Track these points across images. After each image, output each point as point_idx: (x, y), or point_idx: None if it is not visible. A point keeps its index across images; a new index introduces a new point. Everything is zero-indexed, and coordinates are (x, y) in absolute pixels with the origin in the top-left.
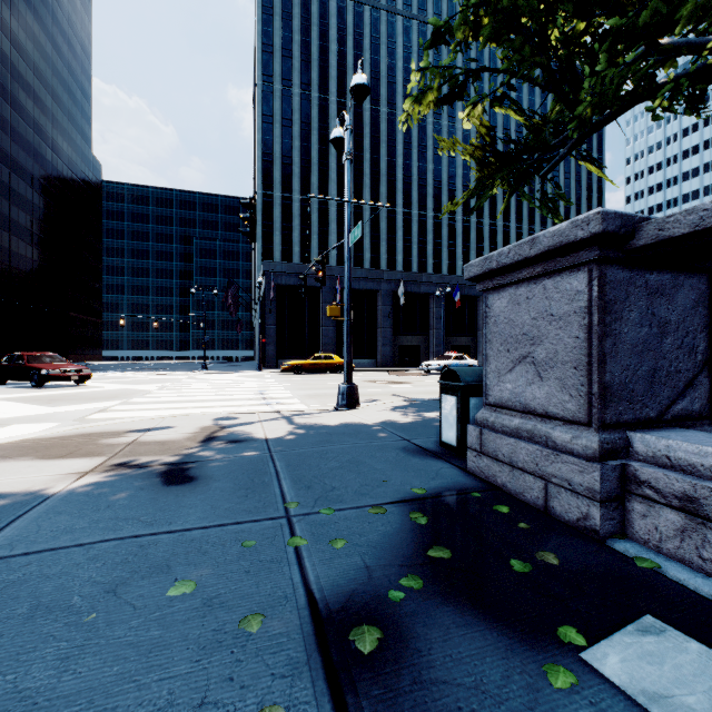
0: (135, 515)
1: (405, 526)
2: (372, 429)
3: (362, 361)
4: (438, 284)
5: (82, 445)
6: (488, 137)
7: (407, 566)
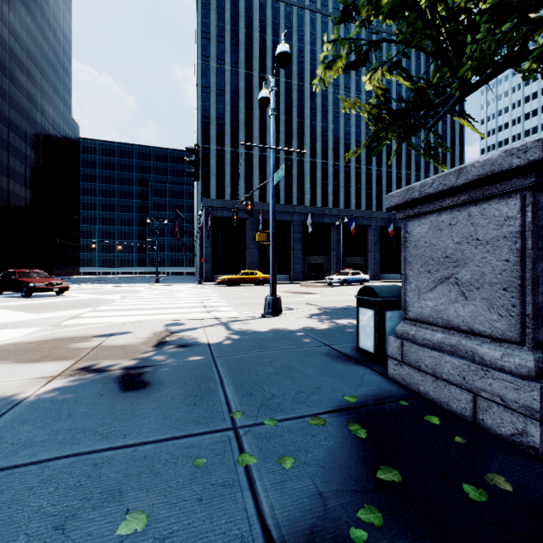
0: (92, 426)
1: (347, 440)
2: (296, 335)
3: (278, 275)
4: (338, 216)
5: (55, 349)
6: (384, 98)
7: (360, 493)
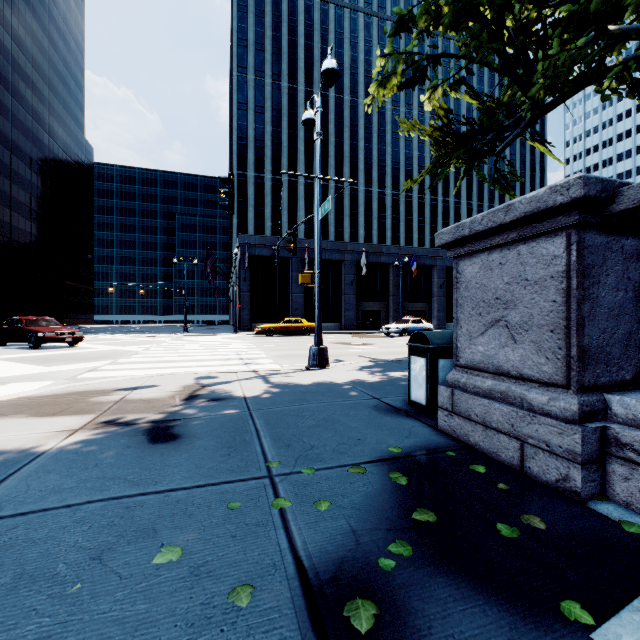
0: (121, 474)
1: (386, 487)
2: (343, 388)
3: (327, 324)
4: (397, 255)
5: (73, 403)
6: (446, 119)
7: (394, 531)
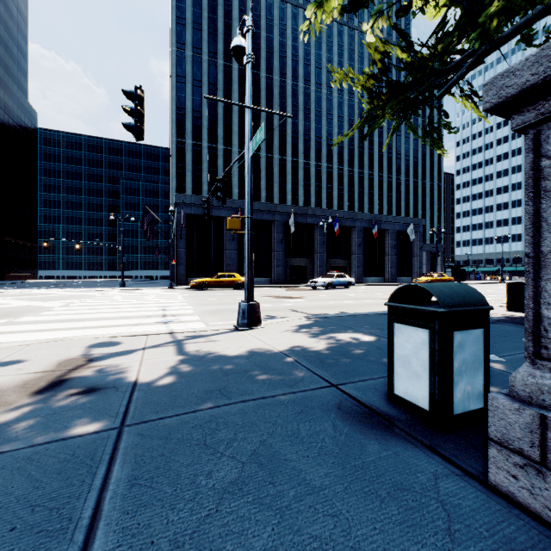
0: None
1: None
2: (281, 364)
3: (259, 278)
4: (321, 216)
5: None
6: (382, 66)
7: None
